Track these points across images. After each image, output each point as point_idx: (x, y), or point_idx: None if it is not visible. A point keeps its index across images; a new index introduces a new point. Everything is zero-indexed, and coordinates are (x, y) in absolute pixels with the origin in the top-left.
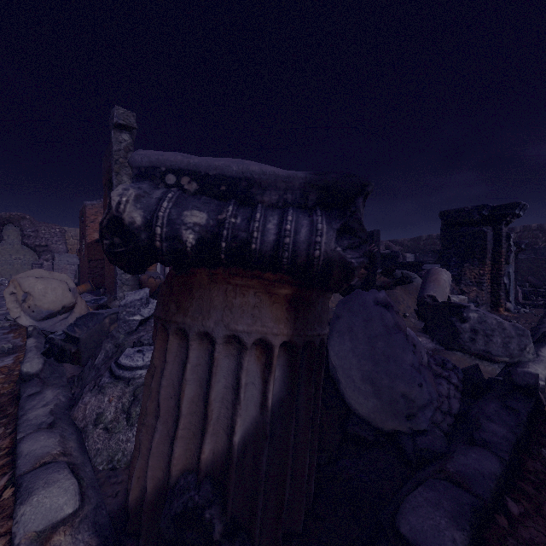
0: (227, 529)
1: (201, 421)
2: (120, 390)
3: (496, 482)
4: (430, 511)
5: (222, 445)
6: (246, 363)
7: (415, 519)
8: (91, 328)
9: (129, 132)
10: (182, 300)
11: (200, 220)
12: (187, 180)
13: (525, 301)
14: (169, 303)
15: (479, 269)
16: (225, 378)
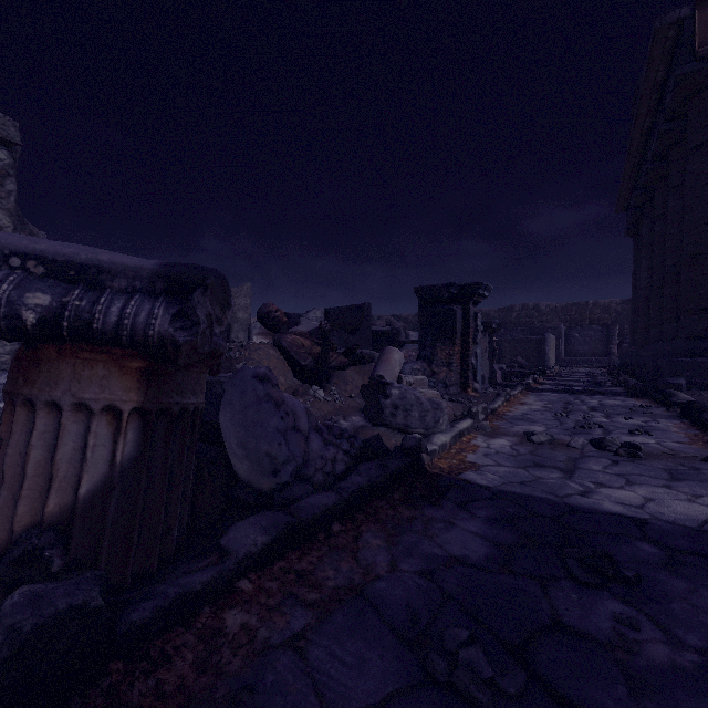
0: (69, 566)
1: (48, 481)
2: None
3: (323, 510)
4: (249, 527)
5: (69, 500)
6: (95, 426)
7: (235, 533)
8: None
9: (7, 148)
10: (30, 374)
11: (43, 302)
12: (33, 264)
13: (504, 382)
14: (17, 377)
15: (450, 349)
16: (74, 441)
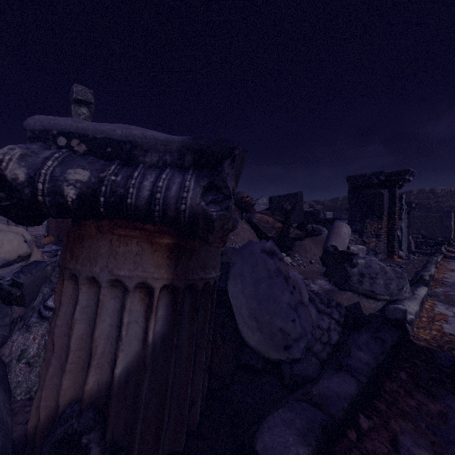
0: (105, 452)
1: (89, 355)
2: (45, 328)
3: (349, 402)
4: (283, 430)
5: (106, 377)
6: (129, 304)
7: (269, 437)
8: (34, 274)
9: (87, 106)
10: (75, 249)
11: (82, 177)
12: (76, 142)
13: (417, 250)
14: (66, 251)
15: (378, 223)
16: (111, 317)
